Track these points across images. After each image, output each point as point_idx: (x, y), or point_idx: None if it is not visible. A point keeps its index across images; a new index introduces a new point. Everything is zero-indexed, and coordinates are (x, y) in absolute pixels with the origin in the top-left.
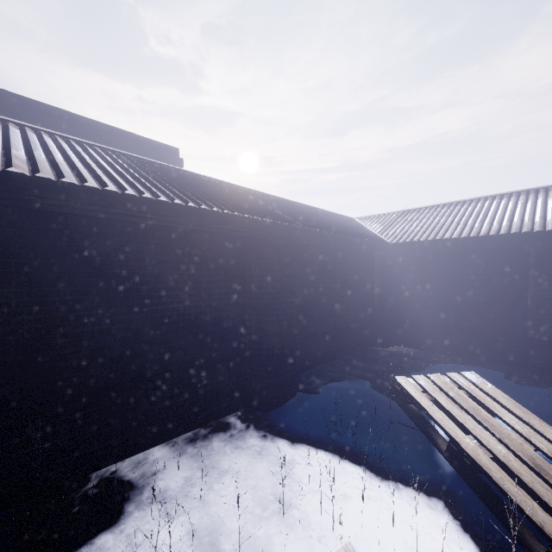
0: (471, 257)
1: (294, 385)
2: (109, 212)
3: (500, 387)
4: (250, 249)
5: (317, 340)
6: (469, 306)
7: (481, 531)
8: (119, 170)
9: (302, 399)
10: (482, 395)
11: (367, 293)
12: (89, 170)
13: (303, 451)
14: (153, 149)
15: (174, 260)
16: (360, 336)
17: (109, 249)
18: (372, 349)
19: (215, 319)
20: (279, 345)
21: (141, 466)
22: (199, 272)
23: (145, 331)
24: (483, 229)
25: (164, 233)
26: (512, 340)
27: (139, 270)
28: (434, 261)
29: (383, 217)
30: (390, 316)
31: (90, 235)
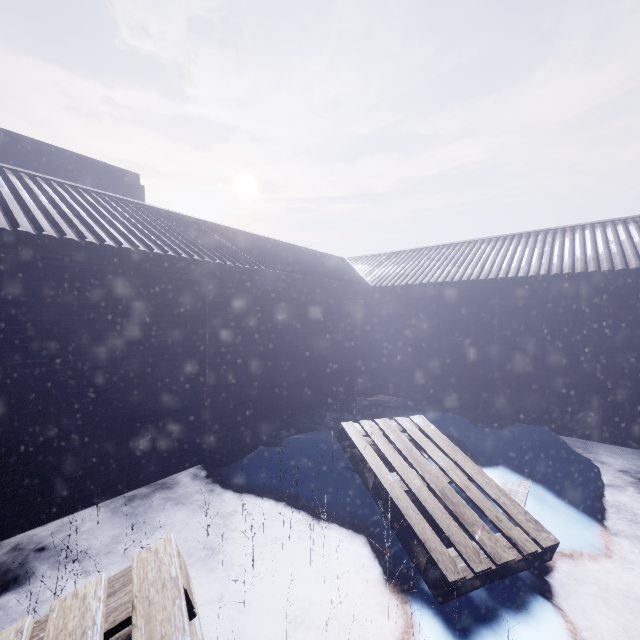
0: (448, 302)
1: (255, 437)
2: (22, 255)
3: (461, 431)
4: (205, 293)
5: (289, 390)
6: (446, 352)
7: (390, 556)
8: (43, 205)
9: (262, 452)
10: (421, 436)
11: (350, 340)
12: (2, 206)
13: (248, 502)
14: (105, 174)
15: (110, 306)
16: (341, 386)
17: (26, 294)
18: (354, 399)
19: (161, 369)
20: (235, 395)
21: (65, 529)
22: (141, 318)
23: (72, 383)
24: (457, 275)
25: (97, 276)
26: (483, 385)
27: (65, 316)
28: (415, 306)
29: (373, 258)
30: (373, 364)
31: (2, 279)
